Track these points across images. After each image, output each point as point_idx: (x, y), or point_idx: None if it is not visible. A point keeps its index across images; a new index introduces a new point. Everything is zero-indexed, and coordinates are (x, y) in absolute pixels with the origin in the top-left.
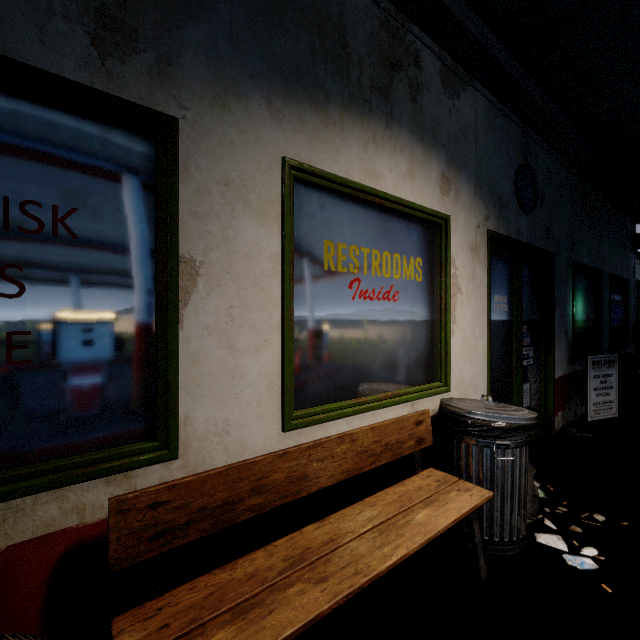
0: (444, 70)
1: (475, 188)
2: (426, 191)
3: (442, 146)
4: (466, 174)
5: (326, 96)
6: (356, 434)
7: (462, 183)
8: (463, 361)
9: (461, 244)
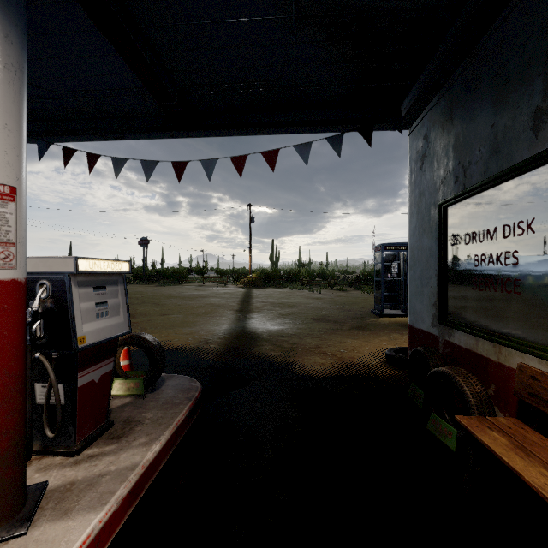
0: None
1: None
2: None
3: None
4: None
5: None
6: None
7: None
8: None
9: None
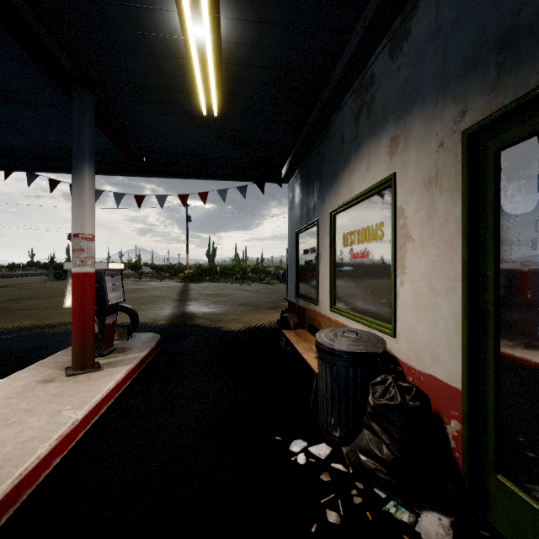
0: (393, 42)
1: (435, 101)
2: (378, 169)
3: (391, 114)
4: (419, 102)
5: (339, 173)
6: (331, 320)
7: (413, 120)
8: (415, 316)
9: (412, 188)
